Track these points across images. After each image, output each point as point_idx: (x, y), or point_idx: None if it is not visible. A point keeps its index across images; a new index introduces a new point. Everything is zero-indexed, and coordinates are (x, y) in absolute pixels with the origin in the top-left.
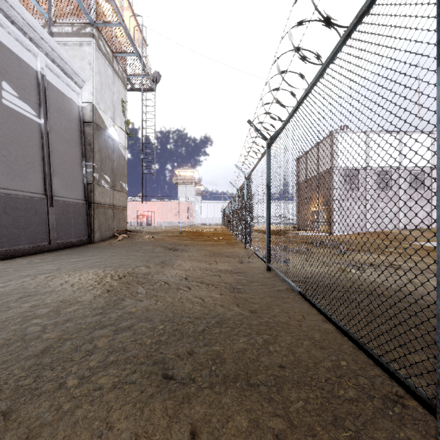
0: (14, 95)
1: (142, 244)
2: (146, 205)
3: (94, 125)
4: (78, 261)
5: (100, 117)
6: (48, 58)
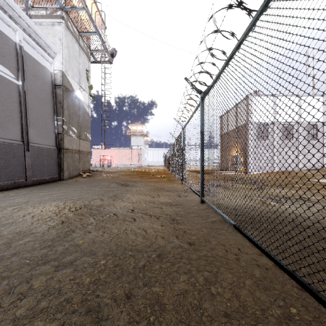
0: None
1: (101, 181)
2: (107, 152)
3: (63, 88)
4: (46, 195)
5: (68, 81)
6: (25, 33)
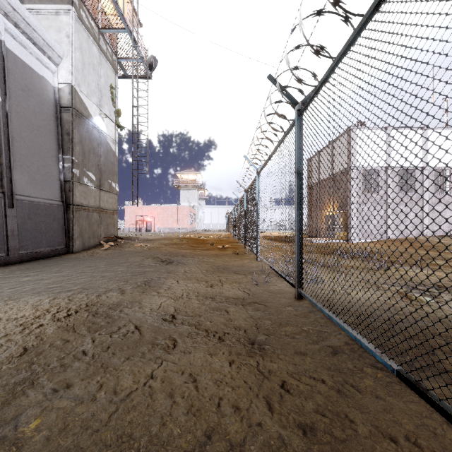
0: None
1: (130, 254)
2: (146, 210)
3: (73, 111)
4: (30, 281)
5: (81, 102)
6: (8, 21)
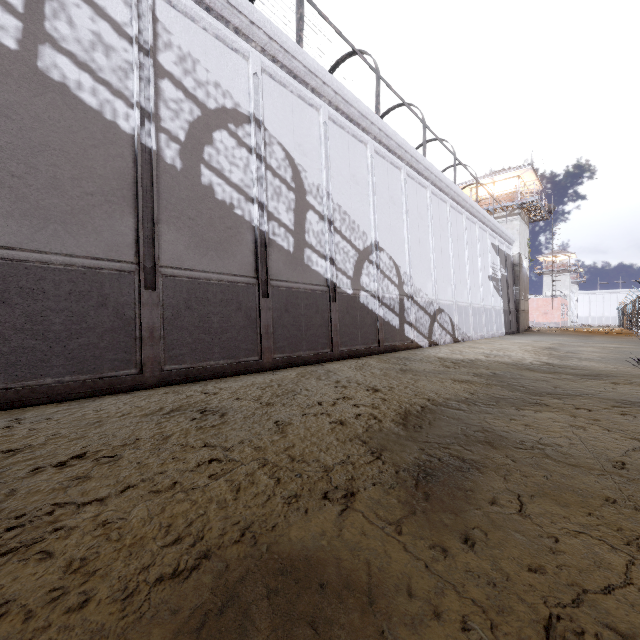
0: (502, 268)
1: (557, 334)
2: None
3: (520, 265)
4: (542, 336)
5: (521, 258)
6: (506, 242)
